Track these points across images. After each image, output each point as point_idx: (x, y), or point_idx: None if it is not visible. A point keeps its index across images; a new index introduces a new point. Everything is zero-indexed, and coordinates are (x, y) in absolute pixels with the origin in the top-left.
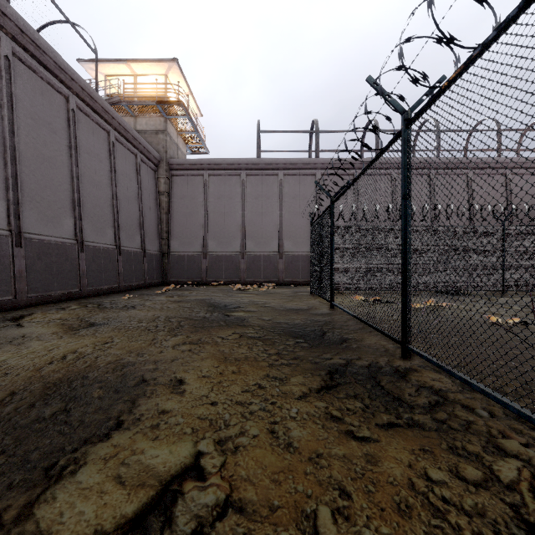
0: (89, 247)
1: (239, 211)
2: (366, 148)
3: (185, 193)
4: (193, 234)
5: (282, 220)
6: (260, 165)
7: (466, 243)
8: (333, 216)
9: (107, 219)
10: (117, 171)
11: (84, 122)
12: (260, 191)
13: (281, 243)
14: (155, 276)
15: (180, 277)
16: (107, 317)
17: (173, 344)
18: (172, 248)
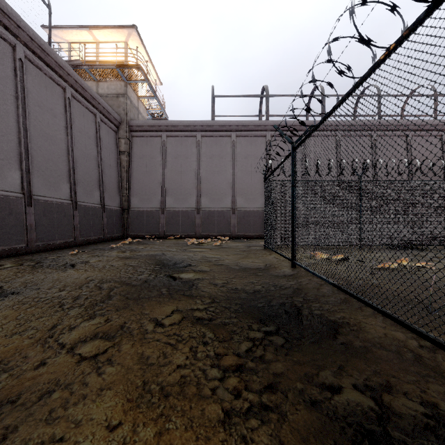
0: (40, 202)
1: (195, 170)
2: (366, 45)
3: (145, 153)
4: (152, 191)
5: (235, 178)
6: (214, 127)
7: (418, 198)
8: (295, 165)
9: (62, 174)
10: (74, 128)
11: (35, 74)
12: (214, 151)
13: (234, 200)
14: (115, 230)
15: (139, 232)
16: (29, 281)
17: (74, 341)
18: (132, 204)
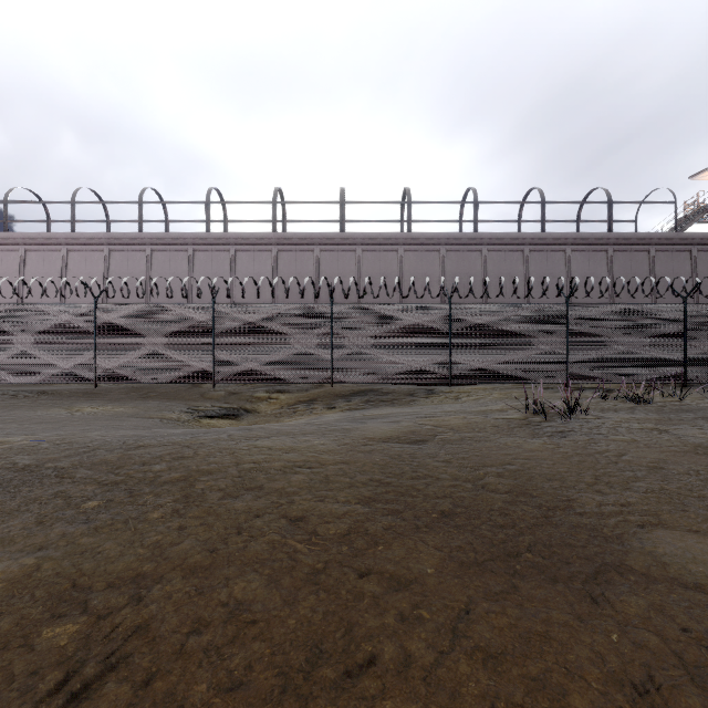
0: None
1: None
2: None
3: None
4: None
5: None
6: None
7: None
8: None
9: None
10: (700, 277)
11: (663, 257)
12: None
13: None
14: None
15: None
16: None
17: None
18: None
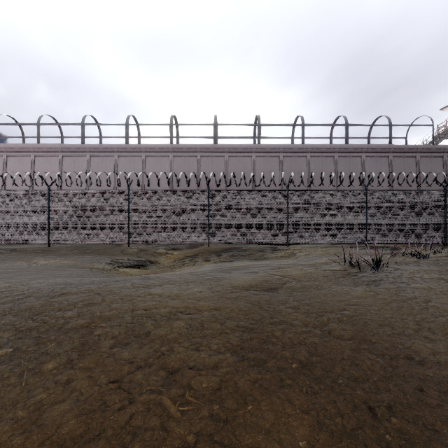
0: None
1: None
2: None
3: None
4: None
5: None
6: None
7: None
8: None
9: None
10: None
11: (425, 161)
12: None
13: None
14: None
15: None
16: None
17: None
18: None
